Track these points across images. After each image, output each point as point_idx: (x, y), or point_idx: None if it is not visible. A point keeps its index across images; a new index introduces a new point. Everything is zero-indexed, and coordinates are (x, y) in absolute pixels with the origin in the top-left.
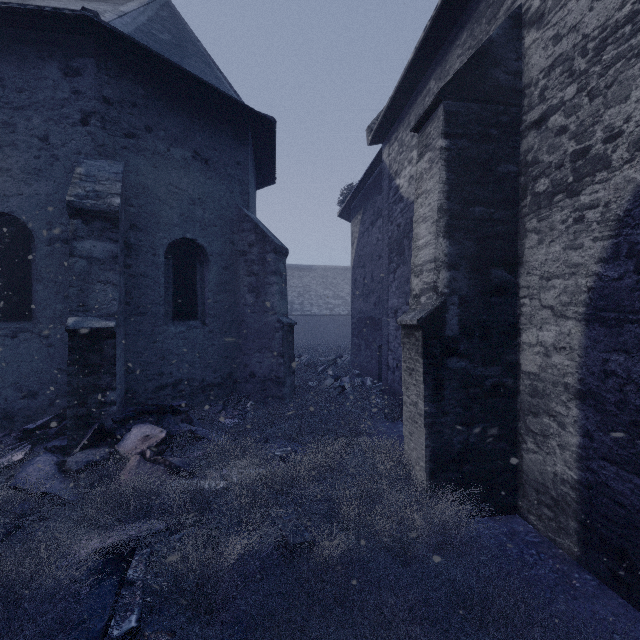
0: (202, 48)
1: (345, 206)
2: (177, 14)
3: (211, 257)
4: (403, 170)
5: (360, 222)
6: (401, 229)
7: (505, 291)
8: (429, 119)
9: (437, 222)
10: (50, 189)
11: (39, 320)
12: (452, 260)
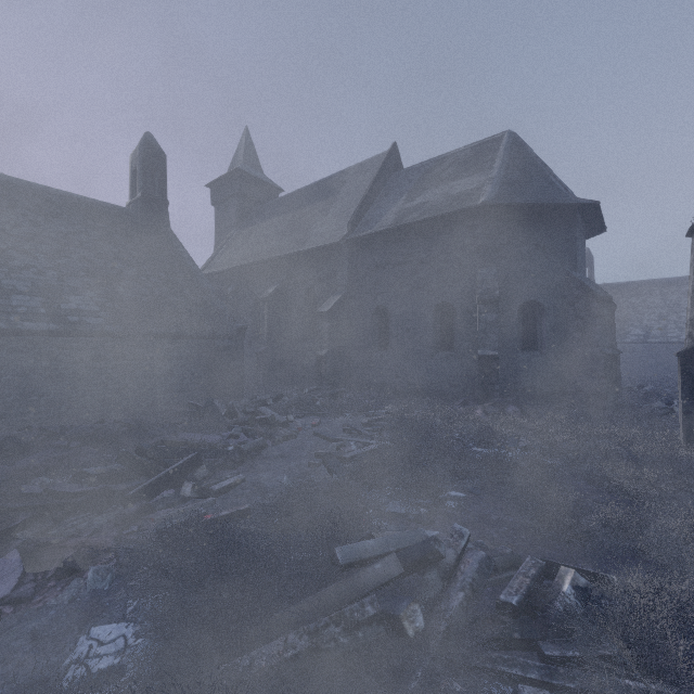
0: (539, 162)
1: None
2: (520, 143)
3: (547, 309)
4: None
5: None
6: None
7: None
8: (693, 234)
9: (691, 298)
10: (462, 288)
11: (458, 351)
12: None
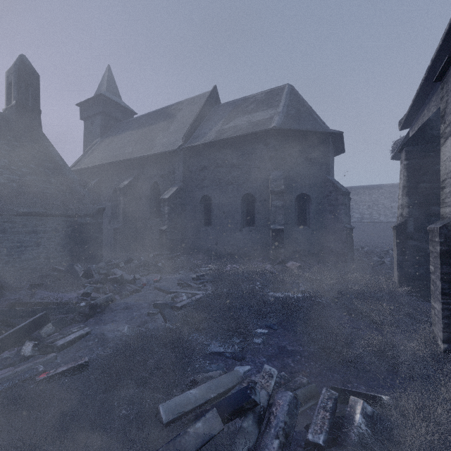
0: (307, 105)
1: (395, 154)
2: (296, 92)
3: (312, 199)
4: None
5: None
6: None
7: (439, 215)
8: (402, 151)
9: (402, 191)
10: (260, 184)
11: (257, 226)
12: (410, 204)
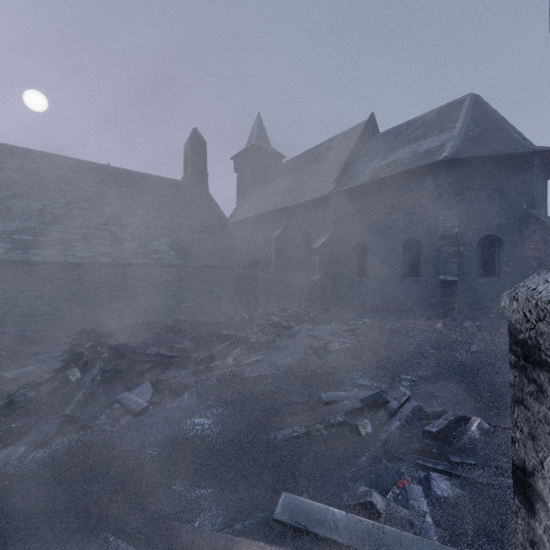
0: (499, 118)
1: None
2: (482, 103)
3: (504, 242)
4: None
5: None
6: None
7: None
8: None
9: None
10: (427, 226)
11: (423, 277)
12: None
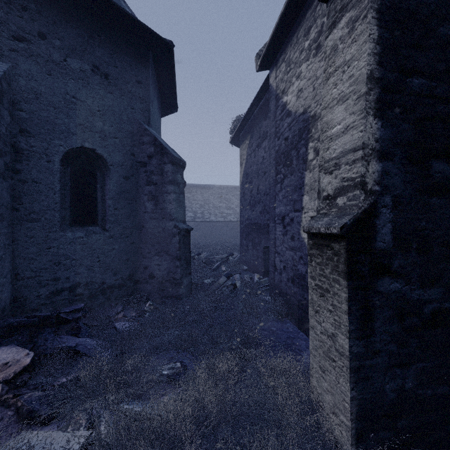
0: None
1: (235, 133)
2: None
3: (111, 167)
4: (291, 86)
5: (248, 146)
6: (288, 142)
7: (447, 190)
8: None
9: (366, 95)
10: None
11: None
12: (384, 147)
